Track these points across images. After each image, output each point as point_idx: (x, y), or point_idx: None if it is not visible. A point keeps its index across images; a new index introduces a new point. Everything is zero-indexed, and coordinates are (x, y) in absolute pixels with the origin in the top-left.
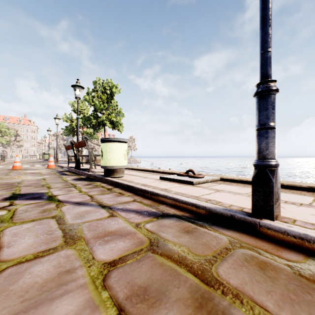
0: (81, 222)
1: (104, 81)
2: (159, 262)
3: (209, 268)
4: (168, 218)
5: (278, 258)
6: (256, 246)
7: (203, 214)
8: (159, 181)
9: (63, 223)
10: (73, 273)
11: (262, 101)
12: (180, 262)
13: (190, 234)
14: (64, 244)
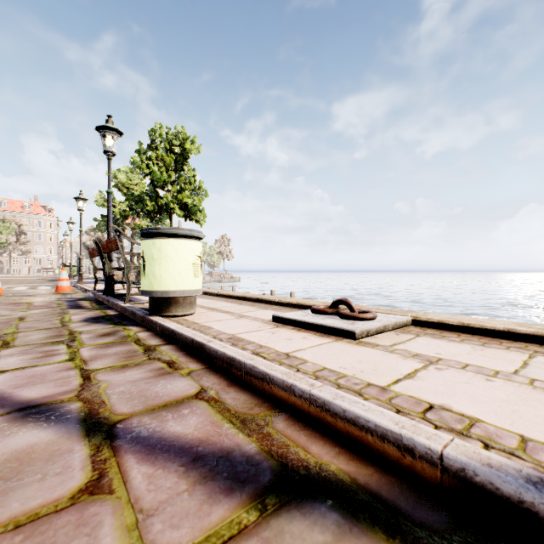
0: None
1: (169, 130)
2: None
3: None
4: (303, 508)
5: None
6: None
7: (429, 481)
8: (271, 328)
9: None
10: None
11: None
12: None
13: None
14: None
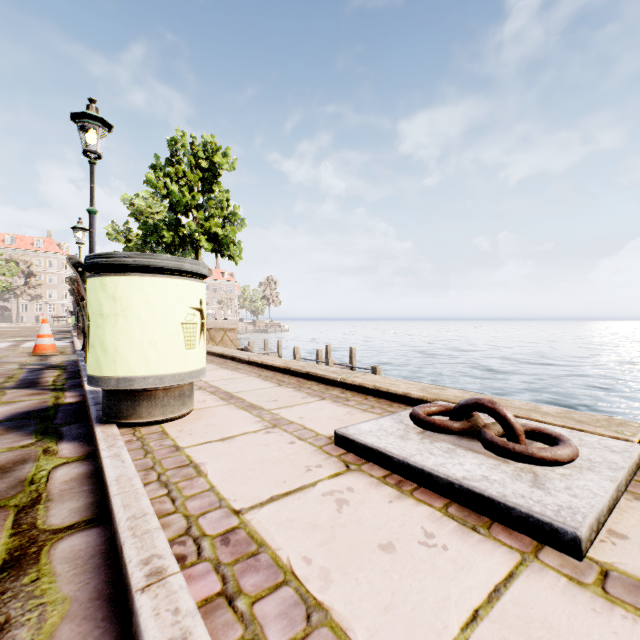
0: None
1: (194, 139)
2: None
3: None
4: None
5: None
6: None
7: None
8: (333, 477)
9: None
10: None
11: None
12: None
13: None
14: None
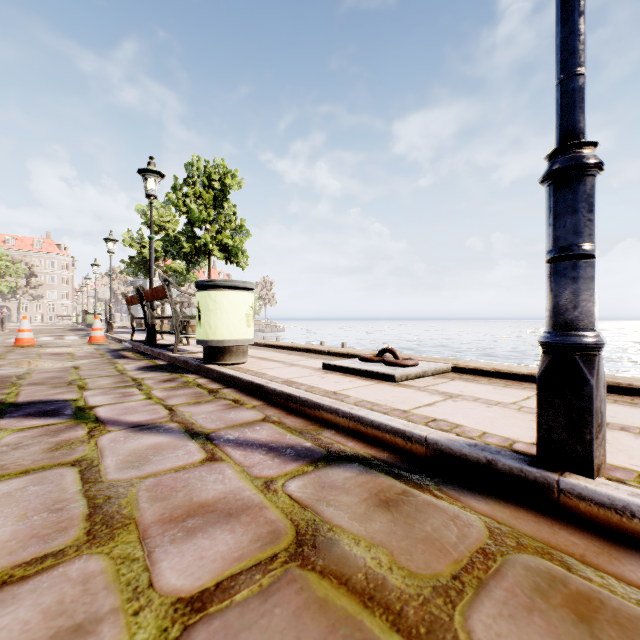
0: (139, 476)
1: (208, 163)
2: (318, 597)
3: (446, 617)
4: (341, 466)
5: (617, 582)
6: (557, 546)
7: (420, 456)
8: (321, 374)
9: (94, 478)
10: (89, 637)
11: (564, 192)
12: (371, 596)
13: (393, 508)
14: (85, 542)
